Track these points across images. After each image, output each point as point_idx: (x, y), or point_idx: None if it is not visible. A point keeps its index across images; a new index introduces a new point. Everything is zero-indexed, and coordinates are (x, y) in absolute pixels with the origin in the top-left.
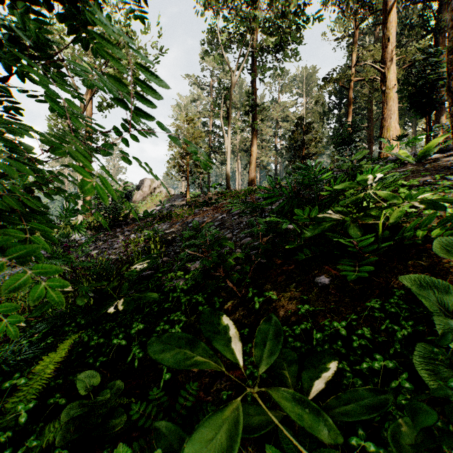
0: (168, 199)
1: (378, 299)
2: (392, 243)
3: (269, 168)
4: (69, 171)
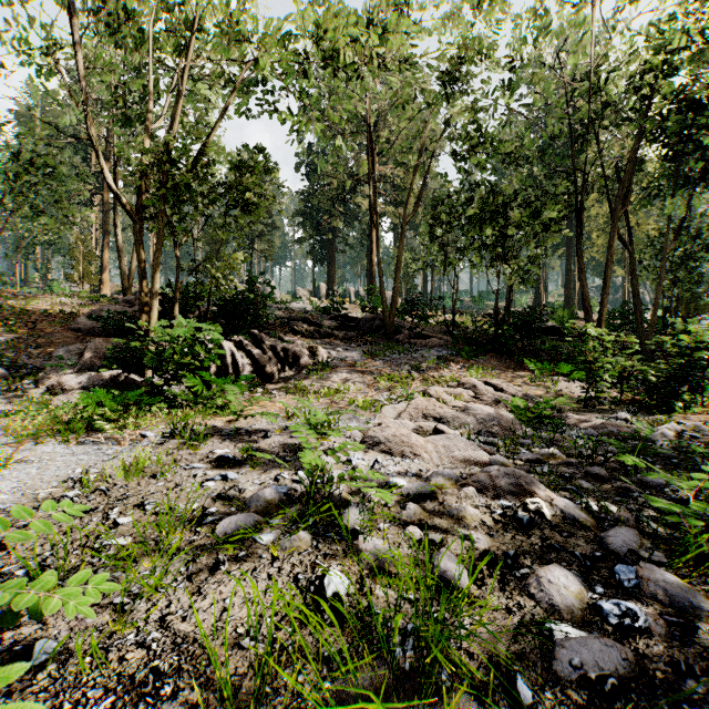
0: None
1: None
2: None
3: None
4: None
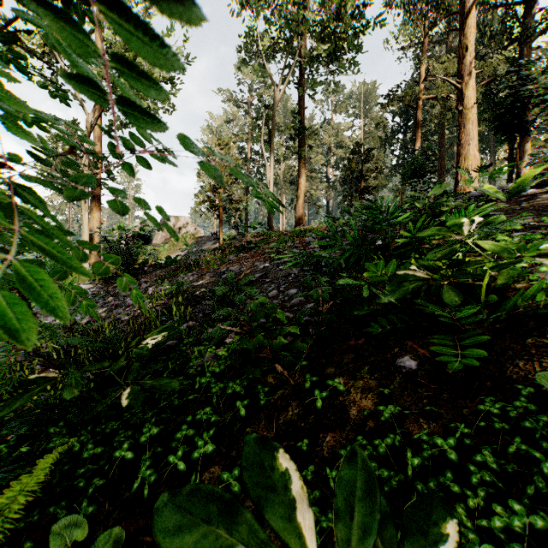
0: (197, 242)
1: (491, 396)
2: (503, 314)
3: (320, 203)
4: (73, 206)
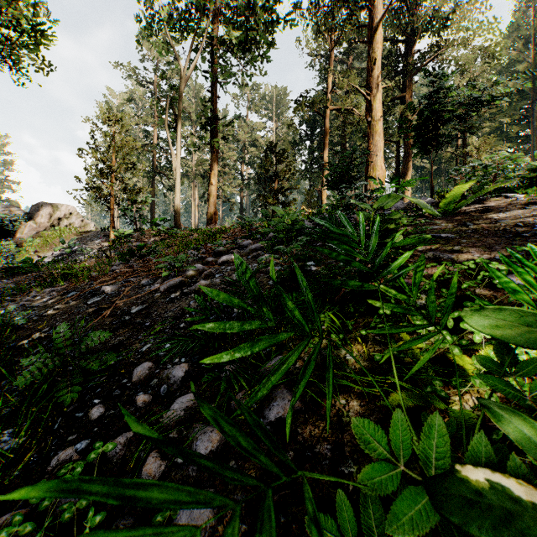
0: (80, 239)
1: None
2: None
3: (233, 200)
4: None
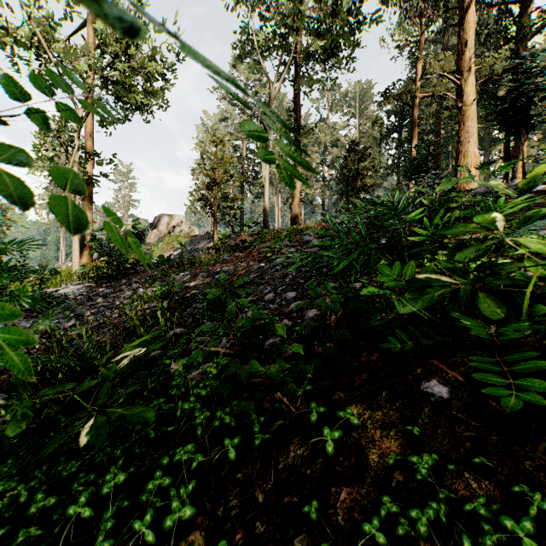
0: (191, 241)
1: None
2: None
3: (315, 202)
4: None
